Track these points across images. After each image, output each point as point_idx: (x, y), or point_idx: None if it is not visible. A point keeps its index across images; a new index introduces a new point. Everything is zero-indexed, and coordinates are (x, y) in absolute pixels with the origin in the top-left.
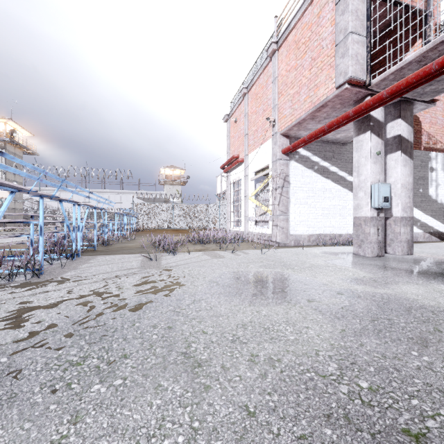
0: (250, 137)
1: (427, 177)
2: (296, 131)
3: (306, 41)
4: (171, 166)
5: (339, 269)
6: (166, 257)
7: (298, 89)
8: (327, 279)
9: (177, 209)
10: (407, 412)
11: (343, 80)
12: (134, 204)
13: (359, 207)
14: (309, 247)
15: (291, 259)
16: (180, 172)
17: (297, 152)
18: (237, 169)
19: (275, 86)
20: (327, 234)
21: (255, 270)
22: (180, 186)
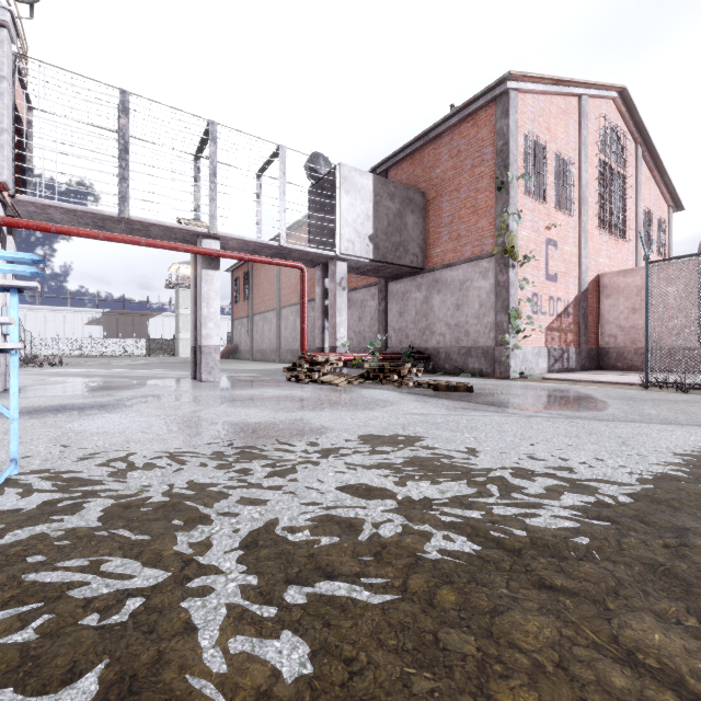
0: None
1: None
2: None
3: None
4: None
5: (47, 398)
6: None
7: None
8: (79, 400)
9: None
10: (222, 400)
11: None
12: None
13: None
14: None
15: None
16: None
17: None
18: None
19: None
20: None
21: None
22: None
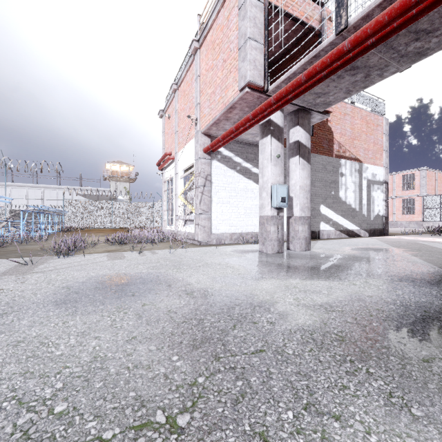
0: (180, 135)
1: (338, 182)
2: (216, 131)
3: (220, 43)
4: (118, 162)
5: (225, 267)
6: (55, 260)
7: (214, 89)
8: (199, 278)
9: (117, 207)
10: (62, 441)
11: (244, 84)
12: (66, 201)
13: (263, 206)
14: (229, 245)
15: (192, 258)
16: (128, 168)
17: (219, 152)
18: (170, 167)
19: (197, 84)
20: (249, 233)
21: (137, 271)
22: (128, 183)
